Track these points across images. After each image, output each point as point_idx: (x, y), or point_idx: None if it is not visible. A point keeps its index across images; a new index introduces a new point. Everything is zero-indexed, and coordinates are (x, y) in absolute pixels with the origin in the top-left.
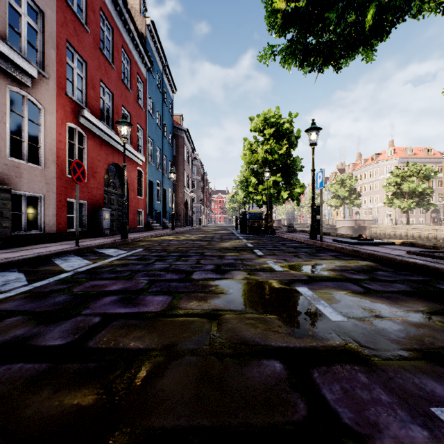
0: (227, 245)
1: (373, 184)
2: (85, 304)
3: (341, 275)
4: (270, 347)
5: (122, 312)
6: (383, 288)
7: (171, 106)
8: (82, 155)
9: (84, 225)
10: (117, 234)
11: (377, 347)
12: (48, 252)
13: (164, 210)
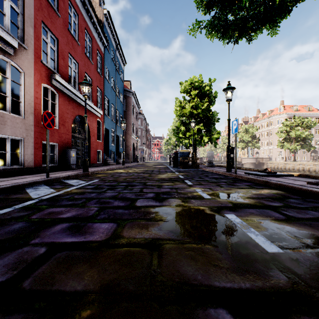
0: (164, 176)
1: (269, 132)
2: (37, 232)
3: (260, 202)
4: (214, 289)
5: (68, 241)
6: (301, 215)
7: (122, 74)
8: (55, 109)
9: (56, 162)
10: (81, 168)
11: None
12: (22, 182)
13: (117, 150)
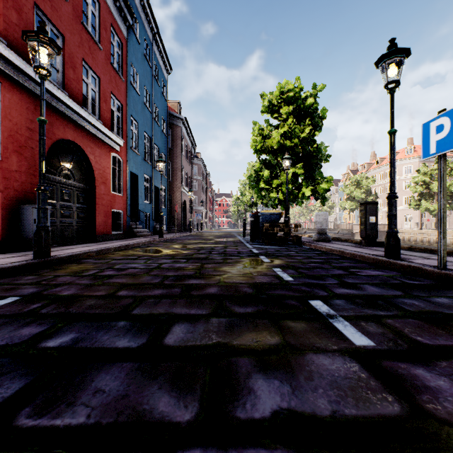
0: (237, 275)
1: None
2: None
3: None
4: None
5: None
6: None
7: (165, 88)
8: None
9: None
10: (69, 244)
11: None
12: None
13: (156, 212)
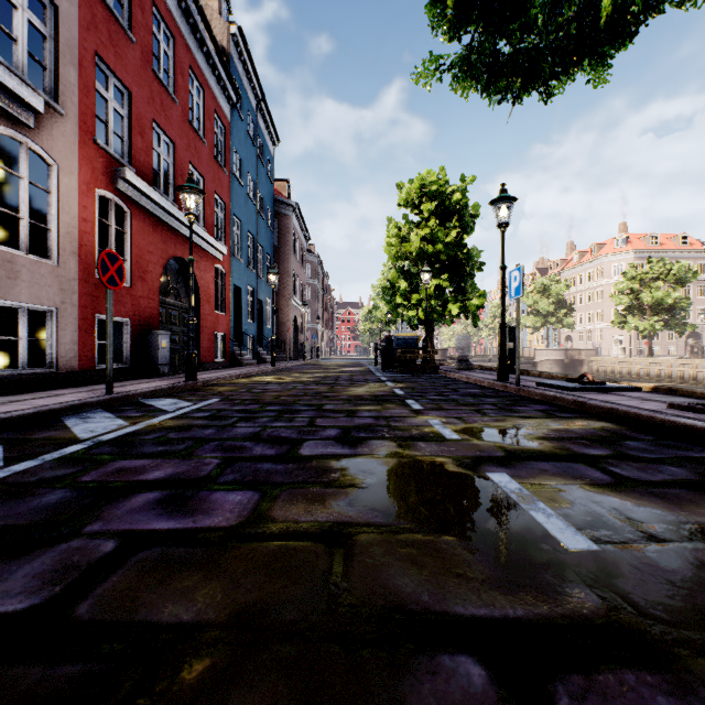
0: (362, 391)
1: (594, 293)
2: (95, 509)
3: (563, 447)
4: (453, 620)
5: (161, 529)
6: (646, 476)
7: (271, 166)
8: (123, 244)
9: (127, 359)
10: (181, 372)
11: (677, 618)
12: (56, 405)
13: (260, 334)
